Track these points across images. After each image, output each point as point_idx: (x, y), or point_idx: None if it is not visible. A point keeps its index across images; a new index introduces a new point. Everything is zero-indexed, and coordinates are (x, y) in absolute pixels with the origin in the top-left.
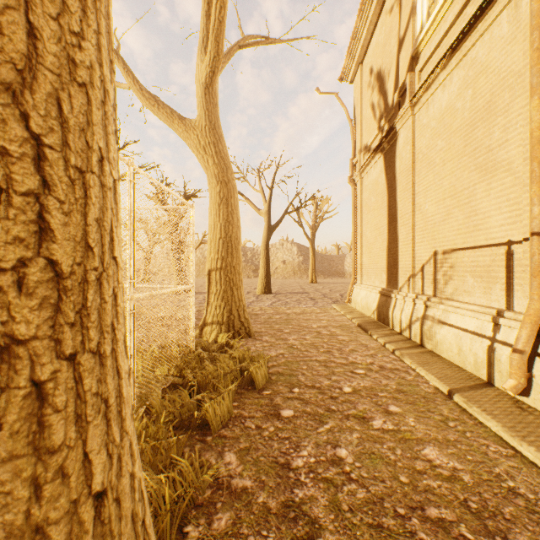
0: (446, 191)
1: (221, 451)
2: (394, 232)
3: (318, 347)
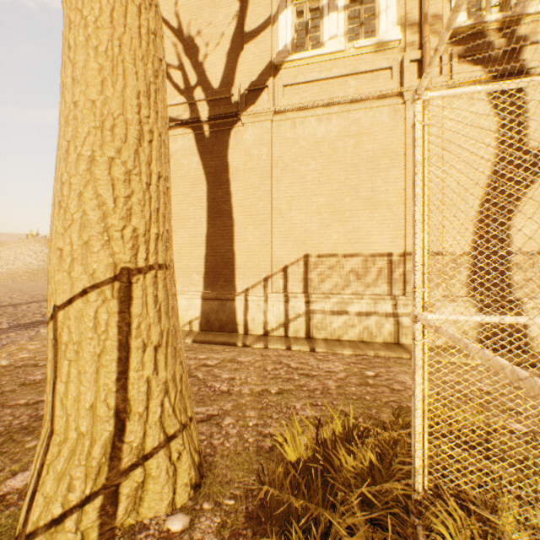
0: (323, 206)
1: None
2: (226, 229)
3: (282, 377)
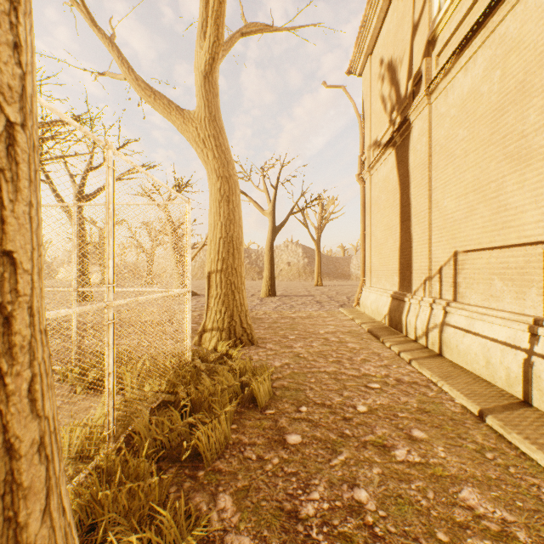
0: (469, 185)
1: (214, 492)
2: (407, 231)
3: (327, 356)
